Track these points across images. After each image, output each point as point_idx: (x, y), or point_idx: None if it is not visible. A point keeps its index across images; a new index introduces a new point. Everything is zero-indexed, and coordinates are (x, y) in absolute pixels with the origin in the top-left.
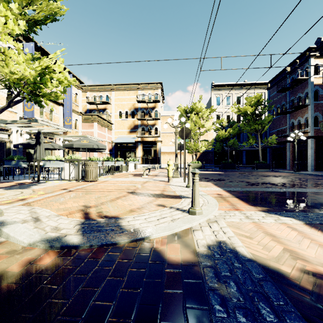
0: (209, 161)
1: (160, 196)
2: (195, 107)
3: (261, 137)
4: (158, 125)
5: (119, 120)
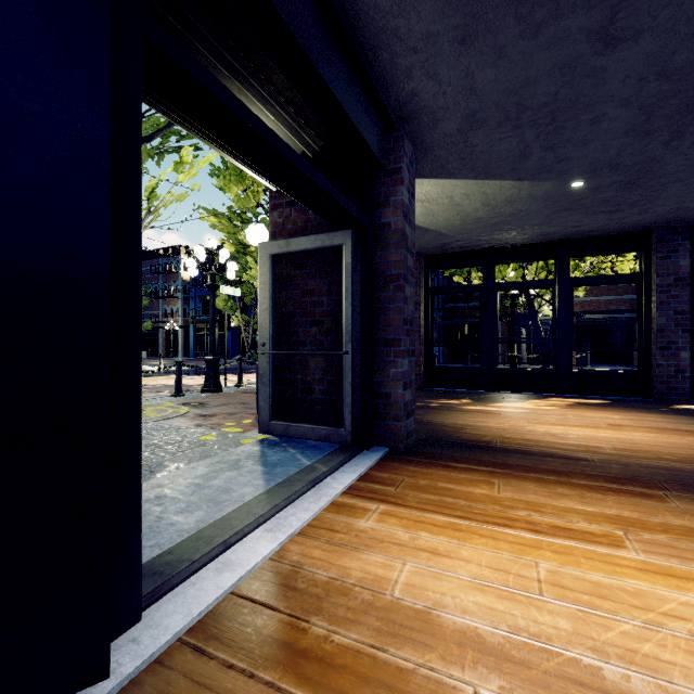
0: None
1: None
2: None
3: None
4: None
5: None
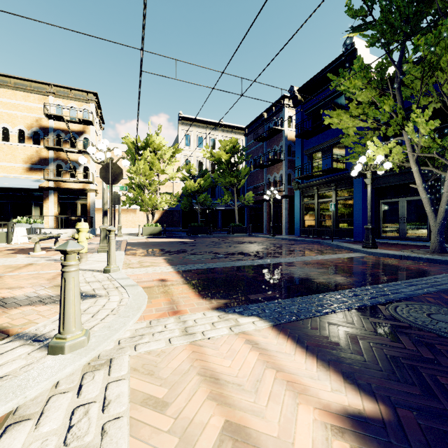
0: (175, 224)
1: (21, 302)
2: (150, 141)
3: (238, 193)
4: (89, 164)
5: (2, 144)
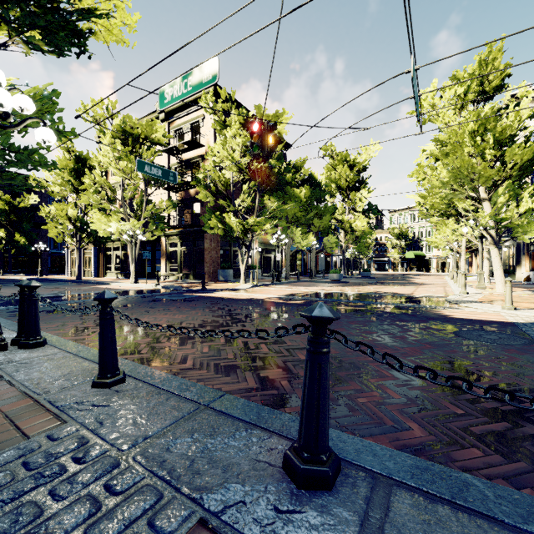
0: None
1: None
2: None
3: None
4: None
5: None
